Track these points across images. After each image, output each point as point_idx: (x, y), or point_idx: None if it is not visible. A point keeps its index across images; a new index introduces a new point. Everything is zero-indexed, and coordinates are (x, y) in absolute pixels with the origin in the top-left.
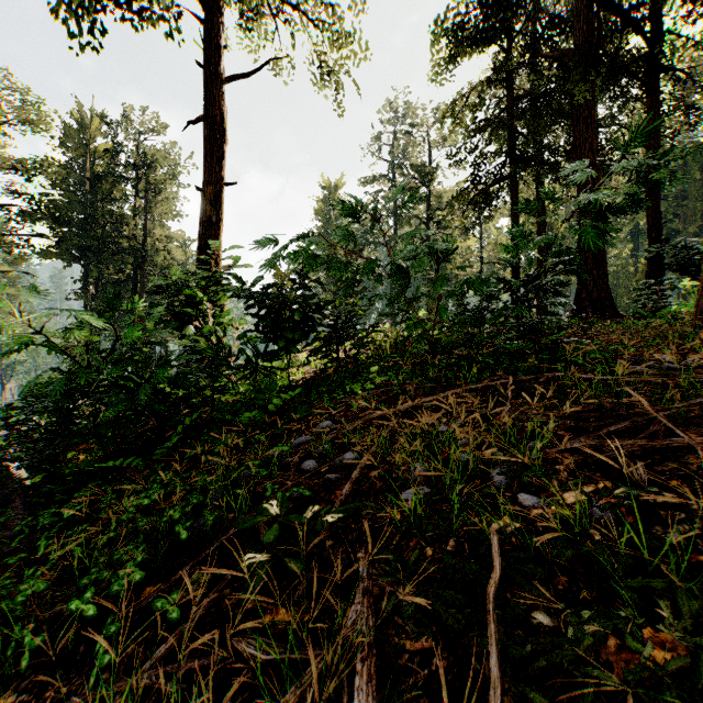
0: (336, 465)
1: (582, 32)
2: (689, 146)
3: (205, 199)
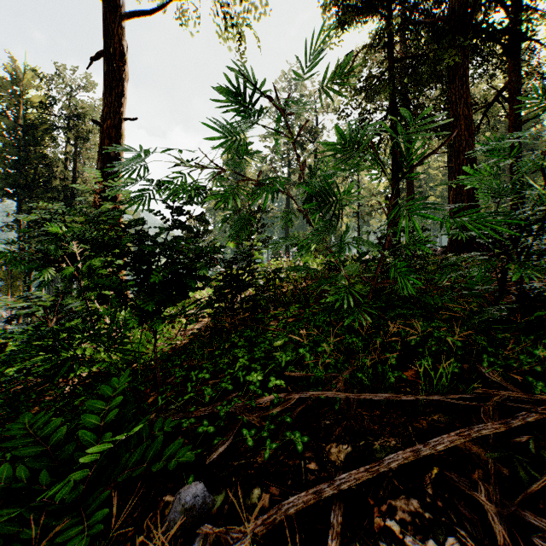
0: None
1: None
2: None
3: (104, 133)
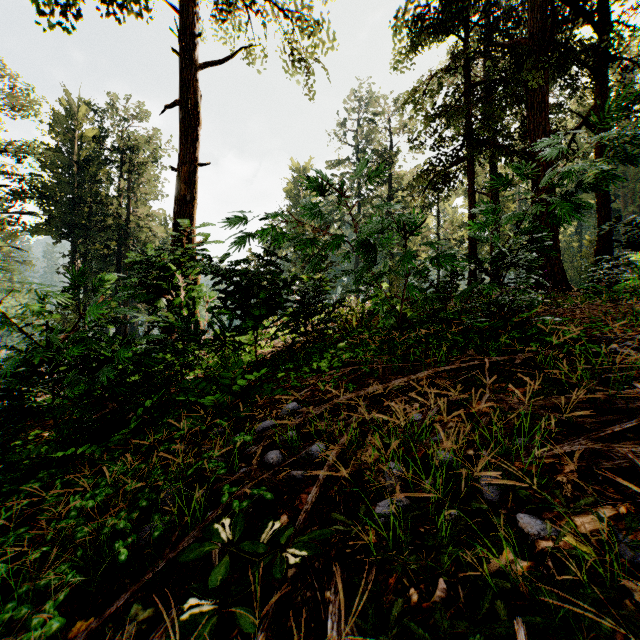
0: (302, 458)
1: (536, 22)
2: None
3: (180, 178)
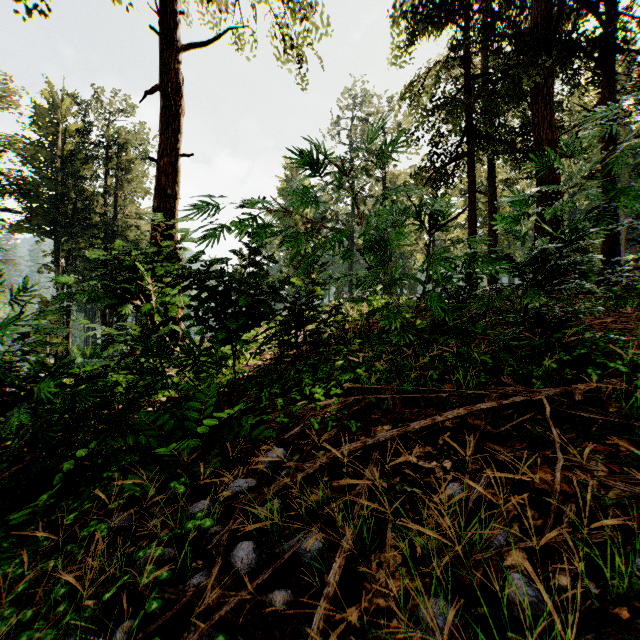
0: (286, 560)
1: (541, 10)
2: (622, 133)
3: (160, 170)
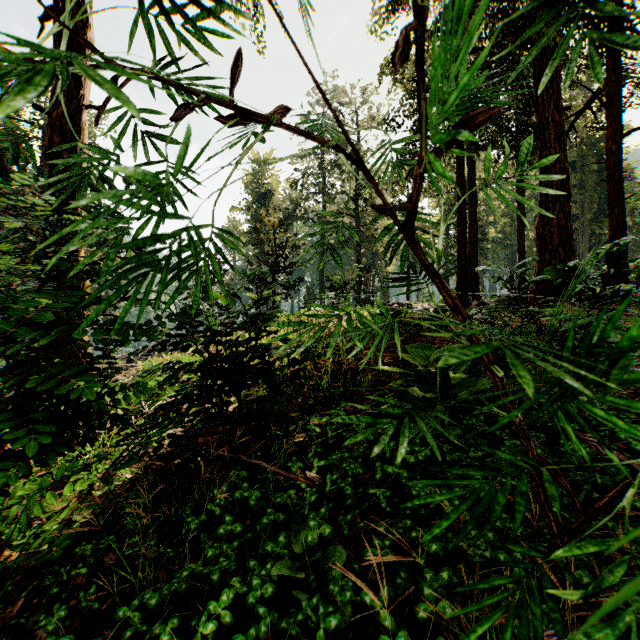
0: None
1: None
2: (587, 140)
3: (53, 125)
